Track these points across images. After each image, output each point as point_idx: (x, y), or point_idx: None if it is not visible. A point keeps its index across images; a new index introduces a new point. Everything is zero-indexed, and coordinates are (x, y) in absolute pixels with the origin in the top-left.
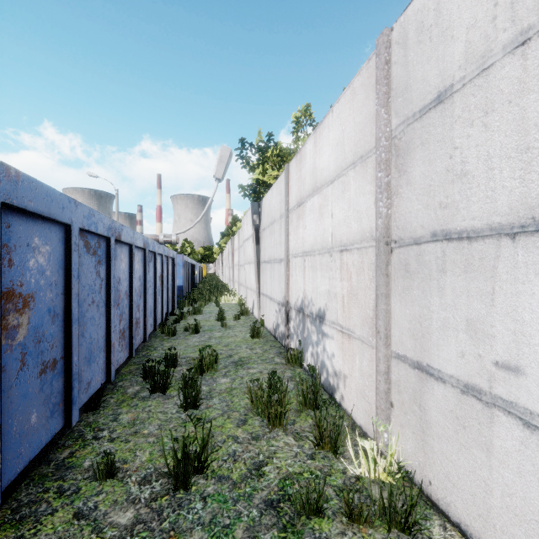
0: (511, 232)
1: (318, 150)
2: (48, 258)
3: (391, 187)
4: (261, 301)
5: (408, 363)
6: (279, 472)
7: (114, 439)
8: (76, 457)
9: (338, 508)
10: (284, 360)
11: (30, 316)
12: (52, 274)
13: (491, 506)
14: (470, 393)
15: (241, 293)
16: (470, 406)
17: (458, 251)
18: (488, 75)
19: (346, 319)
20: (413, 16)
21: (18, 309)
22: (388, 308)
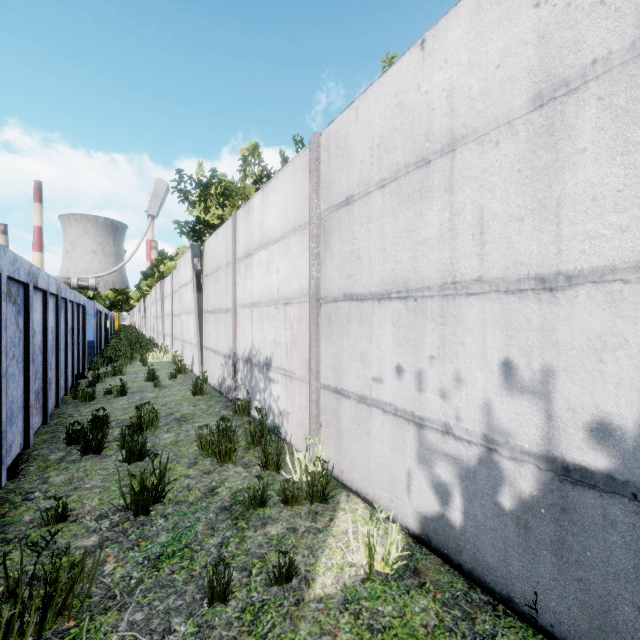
0: (379, 298)
1: (266, 208)
2: None
3: (320, 256)
4: (203, 355)
5: (331, 390)
6: (230, 490)
7: (51, 496)
8: (10, 517)
9: (278, 500)
10: (231, 412)
11: None
12: None
13: (371, 469)
14: (362, 401)
15: (175, 348)
16: (362, 409)
17: (356, 308)
18: (369, 197)
19: (289, 363)
20: (333, 133)
21: None
22: (318, 350)
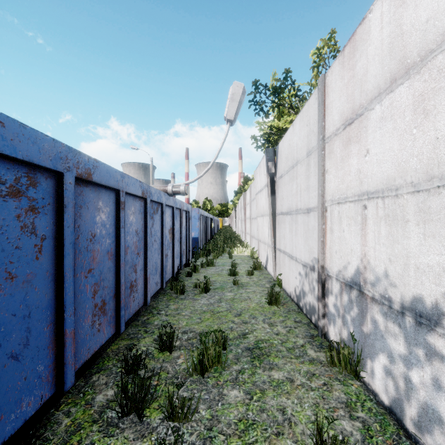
0: None
1: None
2: None
3: None
4: (277, 257)
5: None
6: None
7: None
8: None
9: None
10: (321, 353)
11: None
12: None
13: None
14: None
15: (253, 245)
16: None
17: None
18: None
19: None
20: None
21: None
22: None
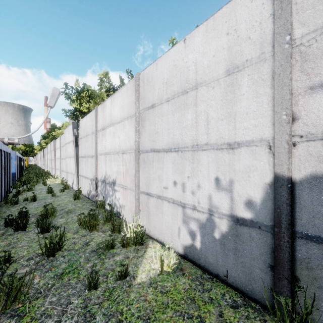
0: (166, 151)
1: (113, 106)
2: None
3: (140, 131)
4: (79, 179)
5: (145, 193)
6: (96, 243)
7: None
8: None
9: (120, 245)
10: (95, 207)
11: None
12: None
13: (163, 228)
14: (159, 198)
15: (62, 176)
16: (159, 202)
17: (156, 155)
18: (162, 105)
19: (125, 182)
20: (146, 74)
21: None
22: (139, 175)
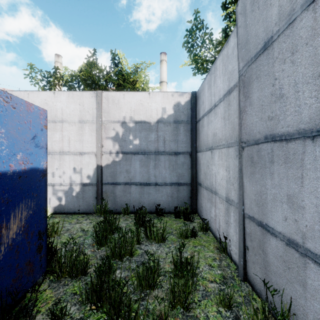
0: None
1: None
2: None
3: None
4: None
5: None
6: None
7: None
8: None
9: None
10: None
11: None
12: None
13: None
14: None
15: None
16: None
17: None
18: None
19: None
20: (15, 95)
21: None
22: None
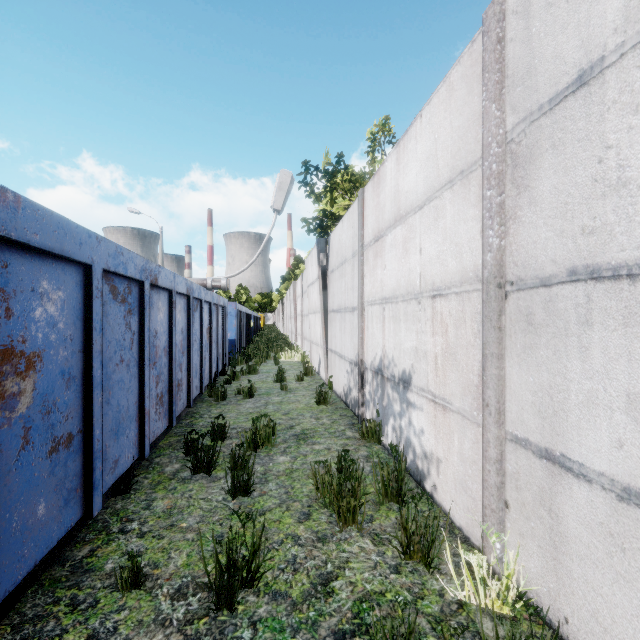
0: None
1: (402, 168)
2: (61, 306)
3: (505, 209)
4: (329, 358)
5: (532, 450)
6: (353, 591)
7: (144, 533)
8: (97, 557)
9: None
10: (357, 433)
11: (36, 380)
12: (67, 326)
13: None
14: (633, 501)
15: (304, 349)
16: (633, 520)
17: (613, 295)
18: None
19: (440, 386)
20: None
21: (20, 372)
22: (501, 373)
